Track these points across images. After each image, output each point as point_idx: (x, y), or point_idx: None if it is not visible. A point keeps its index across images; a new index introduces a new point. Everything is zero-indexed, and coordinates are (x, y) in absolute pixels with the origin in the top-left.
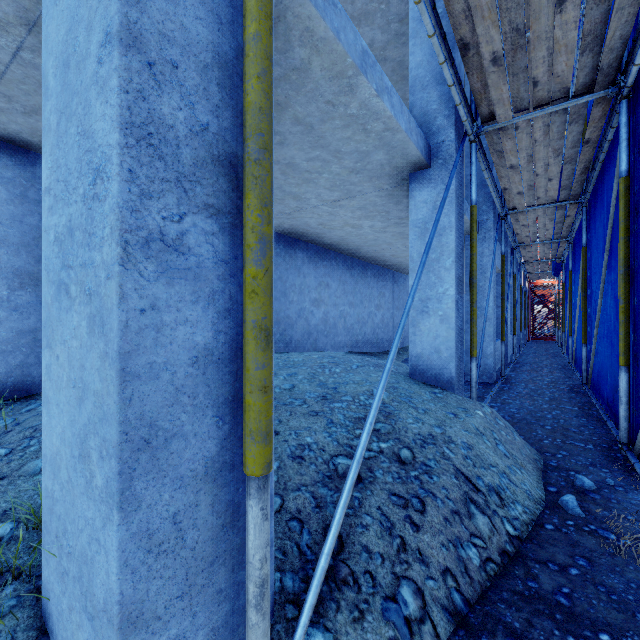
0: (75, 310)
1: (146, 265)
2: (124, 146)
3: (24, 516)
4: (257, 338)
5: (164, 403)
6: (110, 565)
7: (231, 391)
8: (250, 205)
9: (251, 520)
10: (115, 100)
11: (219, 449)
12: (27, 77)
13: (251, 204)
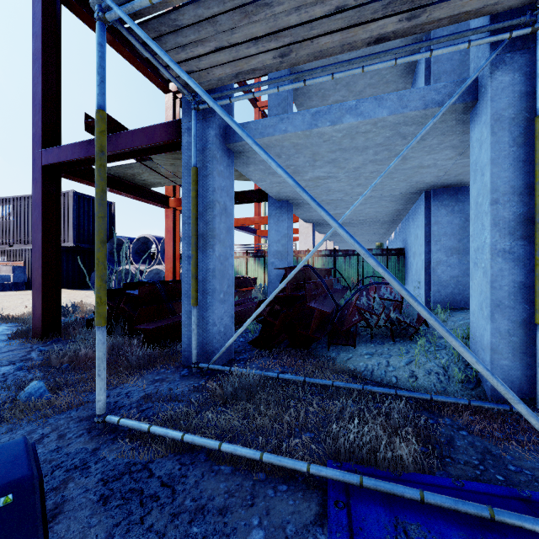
0: (479, 270)
1: (498, 259)
2: (491, 230)
3: (463, 332)
4: (538, 279)
5: (504, 296)
6: (488, 334)
7: (534, 298)
8: (535, 237)
9: (536, 338)
10: (489, 219)
11: (528, 317)
12: (457, 167)
13: (536, 236)
